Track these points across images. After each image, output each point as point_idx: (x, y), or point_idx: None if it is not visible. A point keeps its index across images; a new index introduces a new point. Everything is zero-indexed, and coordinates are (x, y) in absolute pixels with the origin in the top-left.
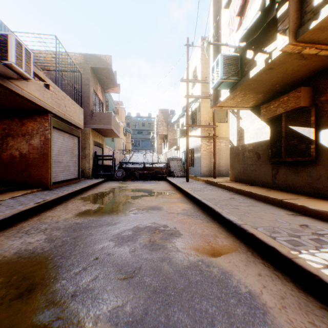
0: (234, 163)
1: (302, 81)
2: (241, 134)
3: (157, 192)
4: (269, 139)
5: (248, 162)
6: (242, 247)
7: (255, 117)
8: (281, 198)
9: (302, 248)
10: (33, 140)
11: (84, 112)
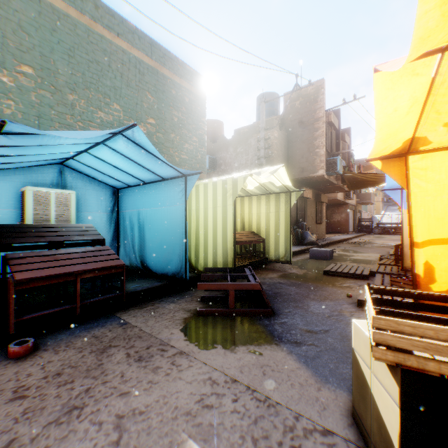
0: None
1: None
2: None
3: None
4: None
5: None
6: None
7: None
8: None
9: None
10: (341, 215)
11: None
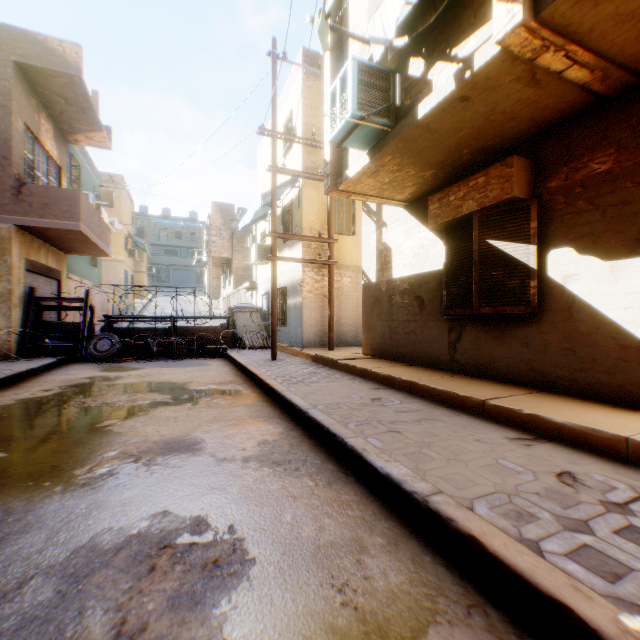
0: (372, 318)
1: (512, 147)
2: (386, 258)
3: (196, 392)
4: (444, 268)
5: (401, 316)
6: (448, 591)
7: (416, 223)
8: (482, 395)
9: (636, 589)
10: None
11: None
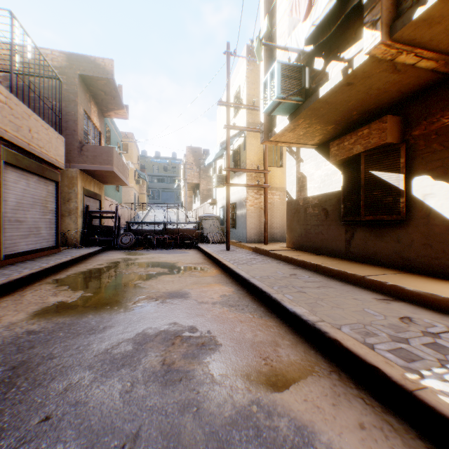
0: (293, 223)
1: (387, 108)
2: (303, 183)
3: (182, 268)
4: (341, 190)
5: (313, 221)
6: (321, 365)
7: (323, 159)
8: (363, 273)
9: (420, 366)
10: None
11: (69, 144)
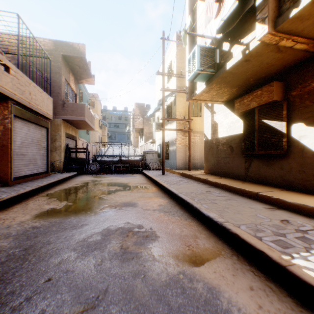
0: (209, 156)
1: (274, 76)
2: (215, 128)
3: (132, 186)
4: (242, 133)
5: (222, 155)
6: (225, 250)
7: (229, 111)
8: (256, 190)
9: (292, 251)
10: None
11: (55, 102)
